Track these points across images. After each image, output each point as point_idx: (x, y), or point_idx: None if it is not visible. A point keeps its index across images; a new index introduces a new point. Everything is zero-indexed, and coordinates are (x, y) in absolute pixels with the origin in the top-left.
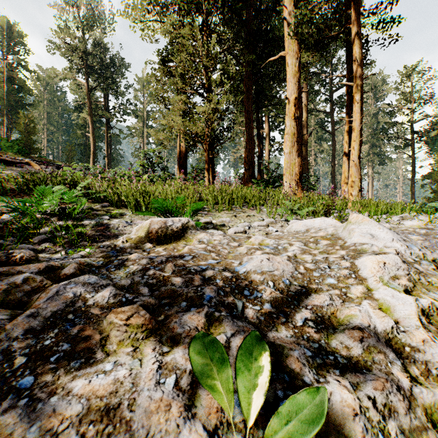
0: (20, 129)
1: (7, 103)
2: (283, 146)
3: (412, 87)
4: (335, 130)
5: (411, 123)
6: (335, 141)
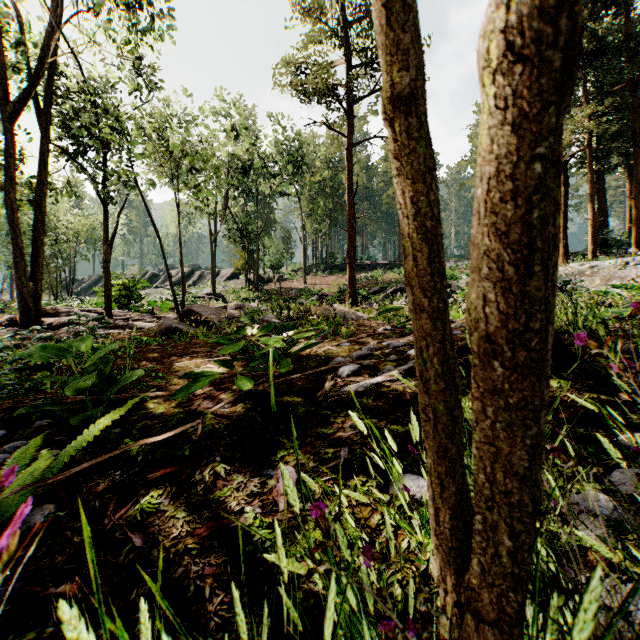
0: None
1: None
2: None
3: None
4: None
5: None
6: None
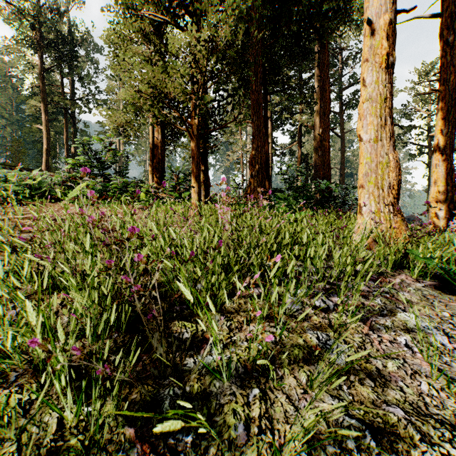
0: None
1: None
2: (358, 125)
3: (429, 87)
4: (344, 133)
5: (429, 127)
6: (344, 145)
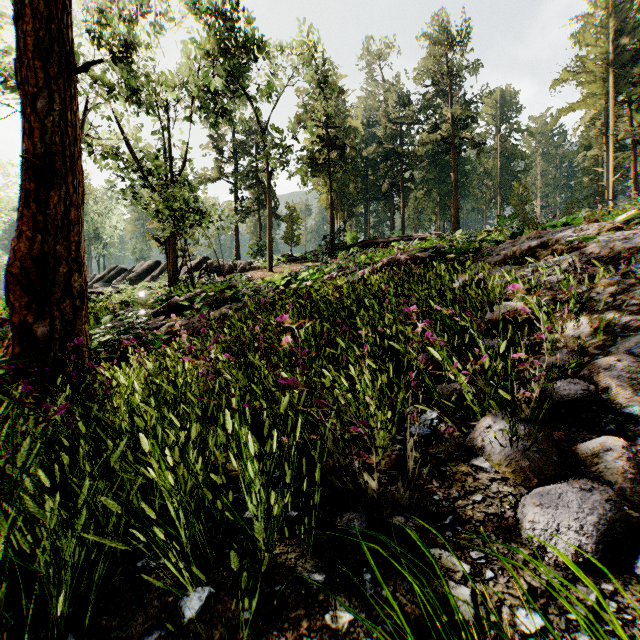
0: (513, 202)
1: (499, 181)
2: None
3: None
4: None
5: None
6: None
